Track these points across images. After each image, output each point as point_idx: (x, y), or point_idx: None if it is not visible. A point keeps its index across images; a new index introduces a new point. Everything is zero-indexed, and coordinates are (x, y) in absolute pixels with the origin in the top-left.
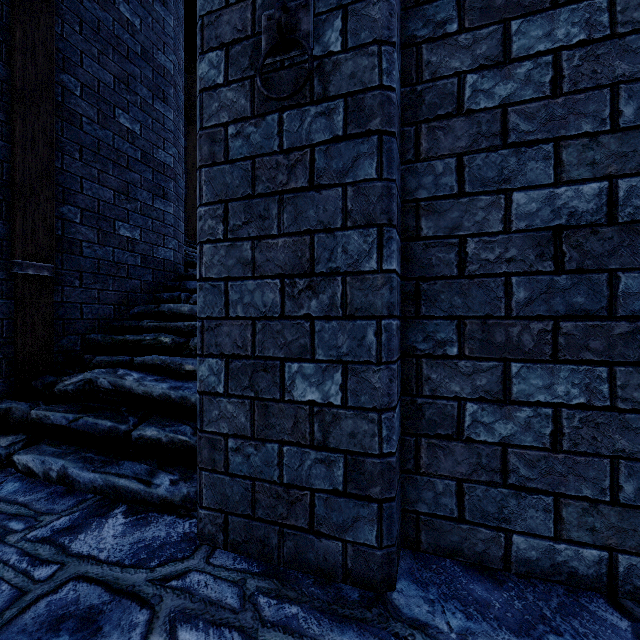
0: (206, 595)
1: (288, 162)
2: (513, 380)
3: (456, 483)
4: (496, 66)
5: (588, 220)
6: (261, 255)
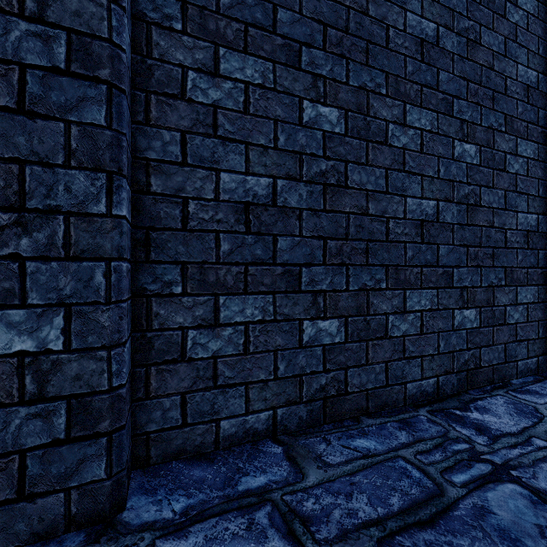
0: None
1: None
2: (221, 309)
3: (181, 397)
4: (210, 74)
5: (263, 201)
6: None
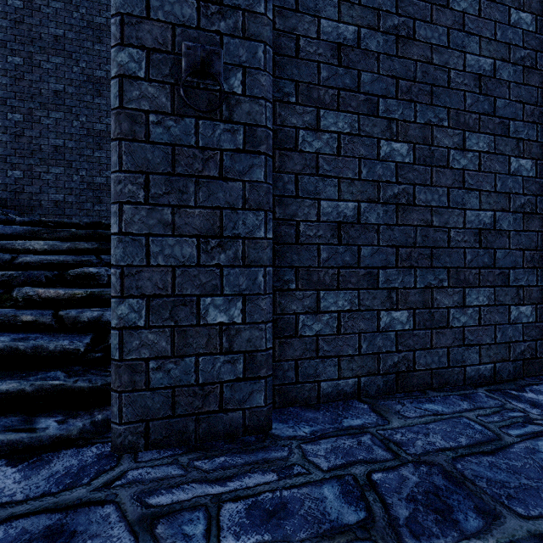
0: (153, 477)
1: (203, 156)
2: (321, 300)
3: (295, 362)
4: (314, 130)
5: (351, 220)
6: (180, 219)
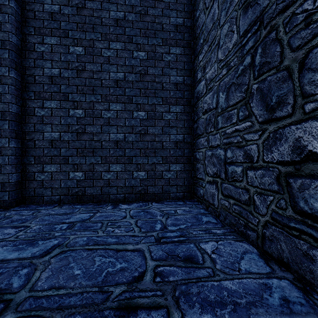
0: None
1: None
2: (44, 168)
3: (34, 189)
4: (41, 108)
5: (57, 139)
6: None
